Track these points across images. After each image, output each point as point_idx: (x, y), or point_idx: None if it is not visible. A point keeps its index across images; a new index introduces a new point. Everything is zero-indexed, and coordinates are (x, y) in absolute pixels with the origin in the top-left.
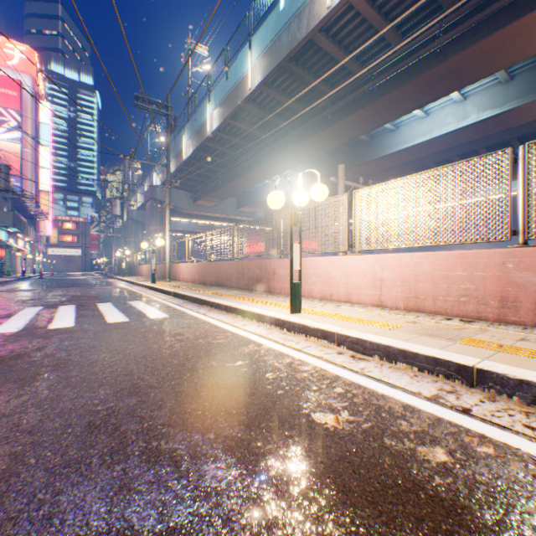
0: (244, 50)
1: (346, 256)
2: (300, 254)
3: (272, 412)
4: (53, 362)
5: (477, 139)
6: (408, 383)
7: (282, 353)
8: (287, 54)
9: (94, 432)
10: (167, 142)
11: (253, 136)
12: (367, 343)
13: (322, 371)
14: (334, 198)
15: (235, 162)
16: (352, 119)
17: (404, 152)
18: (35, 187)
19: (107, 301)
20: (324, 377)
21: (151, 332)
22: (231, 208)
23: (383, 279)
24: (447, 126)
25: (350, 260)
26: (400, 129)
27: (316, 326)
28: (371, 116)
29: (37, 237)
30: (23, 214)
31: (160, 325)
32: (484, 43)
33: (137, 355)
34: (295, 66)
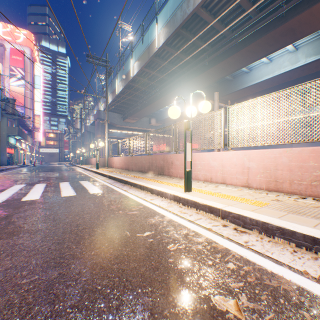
0: (153, 24)
1: (222, 152)
2: (191, 150)
3: (174, 293)
4: (10, 229)
5: (303, 77)
6: (291, 259)
7: (180, 225)
8: (180, 23)
9: (5, 316)
10: (106, 83)
11: (158, 78)
12: (247, 219)
13: (213, 243)
14: (213, 112)
15: (148, 95)
16: (221, 64)
17: (255, 86)
18: (32, 112)
19: (66, 181)
20: (216, 250)
21: (87, 204)
22: (145, 124)
23: (250, 168)
24: (284, 68)
25: (225, 154)
26: (252, 71)
27: (205, 203)
28: (234, 62)
29: (33, 142)
30: (25, 129)
31: (95, 199)
32: (314, 8)
33: (72, 224)
34: (185, 32)
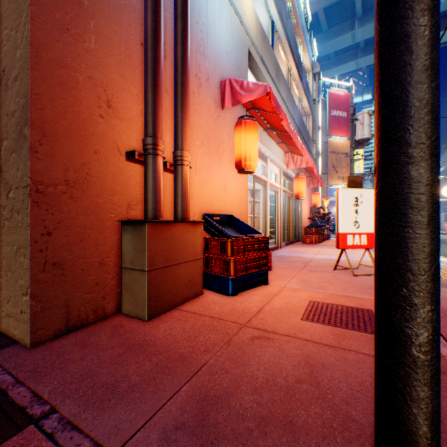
0: None
1: None
2: None
3: None
4: None
5: None
6: None
7: None
8: None
9: None
10: None
11: None
12: None
13: None
14: None
15: None
16: None
17: None
18: None
19: None
20: None
21: None
22: None
23: None
24: None
25: None
26: None
27: None
28: None
29: None
30: None
31: None
32: None
33: None
34: None
